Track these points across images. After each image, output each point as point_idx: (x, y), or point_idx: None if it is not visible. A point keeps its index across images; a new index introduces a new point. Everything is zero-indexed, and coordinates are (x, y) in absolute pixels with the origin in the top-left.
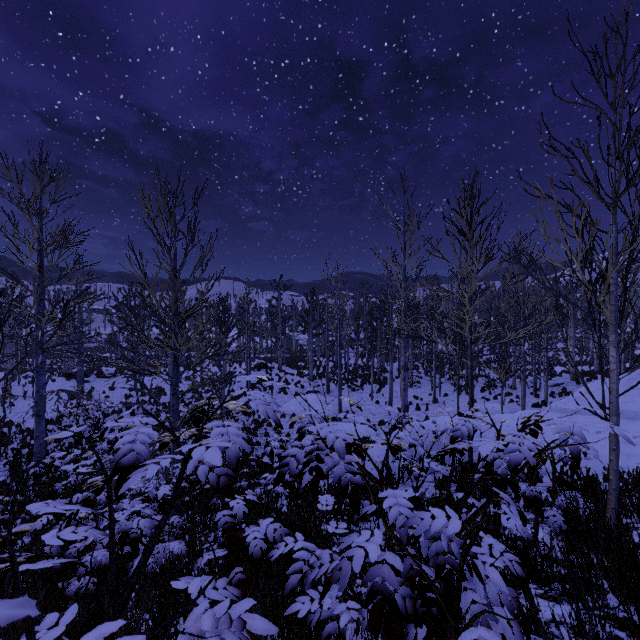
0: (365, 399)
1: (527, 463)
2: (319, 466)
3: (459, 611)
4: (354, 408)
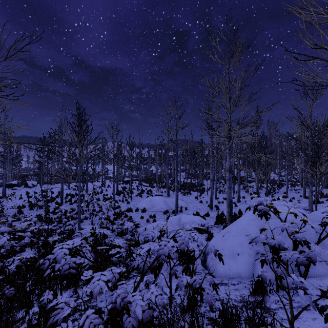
0: (192, 200)
1: None
2: None
3: None
4: (186, 205)
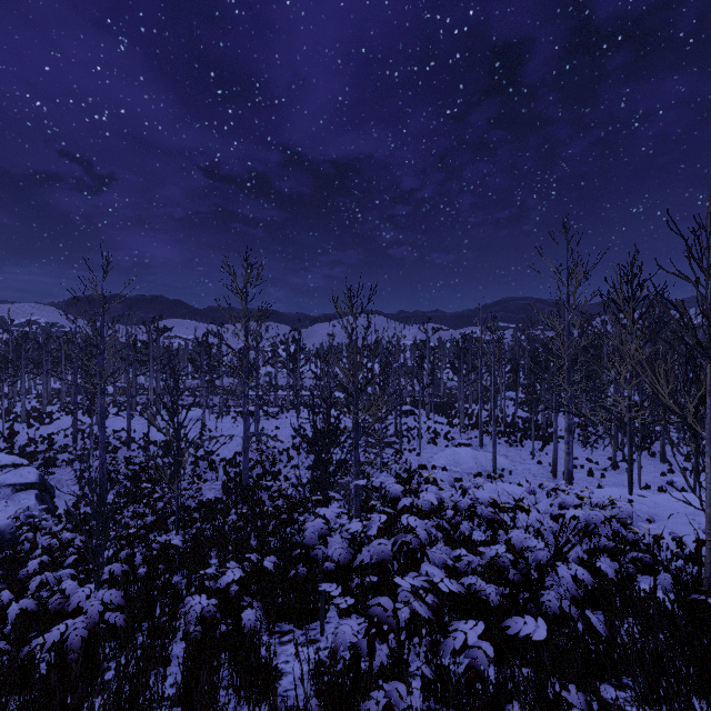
0: (524, 457)
1: (597, 526)
2: (475, 511)
3: (544, 586)
4: (511, 466)
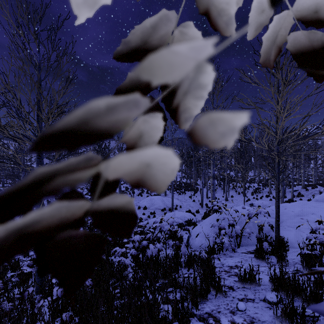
0: (186, 199)
1: None
2: None
3: None
4: (180, 204)
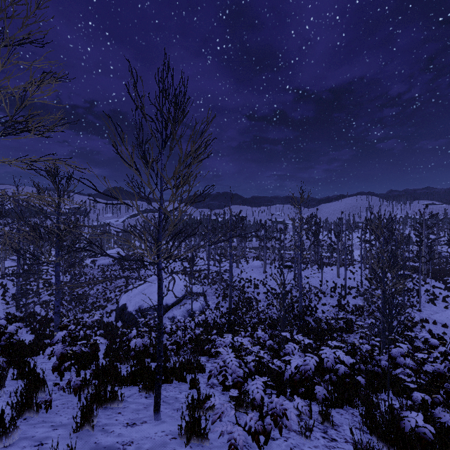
0: None
1: None
2: None
3: None
4: None
